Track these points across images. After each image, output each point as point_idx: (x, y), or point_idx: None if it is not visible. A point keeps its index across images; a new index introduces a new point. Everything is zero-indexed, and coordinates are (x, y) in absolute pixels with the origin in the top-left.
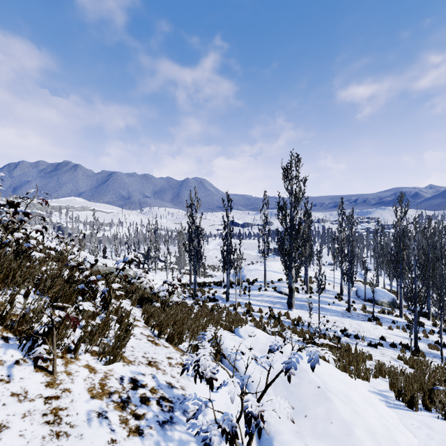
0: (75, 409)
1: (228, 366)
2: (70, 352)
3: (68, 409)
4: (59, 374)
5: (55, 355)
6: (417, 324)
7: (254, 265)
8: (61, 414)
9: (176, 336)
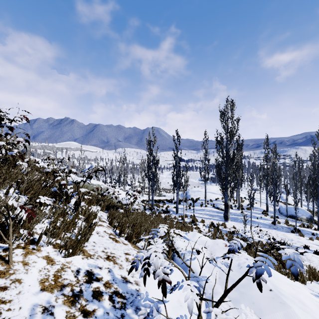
0: (20, 302)
1: (179, 264)
2: (33, 244)
3: (12, 302)
4: (15, 264)
5: (10, 244)
6: None
7: (196, 188)
8: (2, 308)
9: (134, 236)
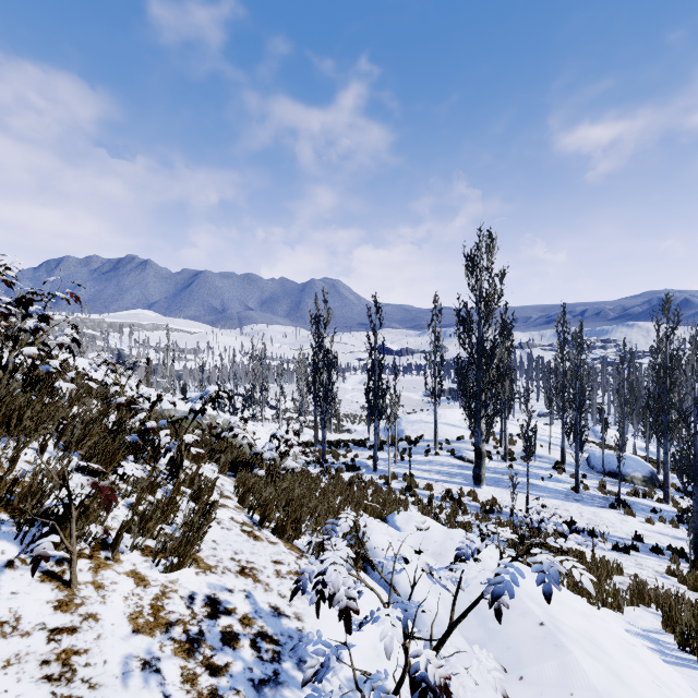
0: (102, 653)
1: (377, 579)
2: (106, 549)
3: (90, 653)
4: (82, 587)
5: (74, 553)
6: (697, 515)
7: (417, 415)
8: (76, 663)
9: (290, 526)
